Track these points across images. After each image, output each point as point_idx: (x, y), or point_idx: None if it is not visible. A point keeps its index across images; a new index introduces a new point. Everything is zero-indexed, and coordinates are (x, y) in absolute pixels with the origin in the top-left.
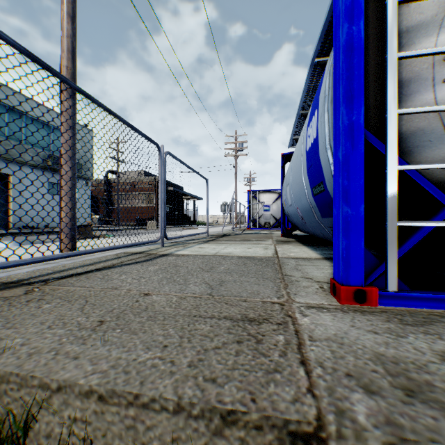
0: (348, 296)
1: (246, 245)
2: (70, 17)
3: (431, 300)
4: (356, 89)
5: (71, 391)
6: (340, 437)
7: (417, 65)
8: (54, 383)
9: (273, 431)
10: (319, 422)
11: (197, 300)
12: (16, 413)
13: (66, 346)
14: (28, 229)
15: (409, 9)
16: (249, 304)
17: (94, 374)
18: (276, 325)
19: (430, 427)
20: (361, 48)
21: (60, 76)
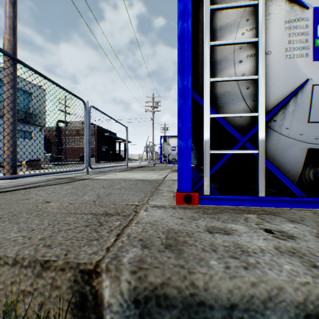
0: (181, 199)
1: (149, 173)
2: (12, 3)
3: (230, 200)
4: (186, 64)
5: None
6: (108, 270)
7: (226, 51)
8: None
9: (71, 271)
10: (97, 263)
11: (81, 204)
12: None
13: None
14: None
15: (222, 15)
16: (115, 206)
17: None
18: (122, 216)
19: (162, 261)
20: (189, 38)
21: None
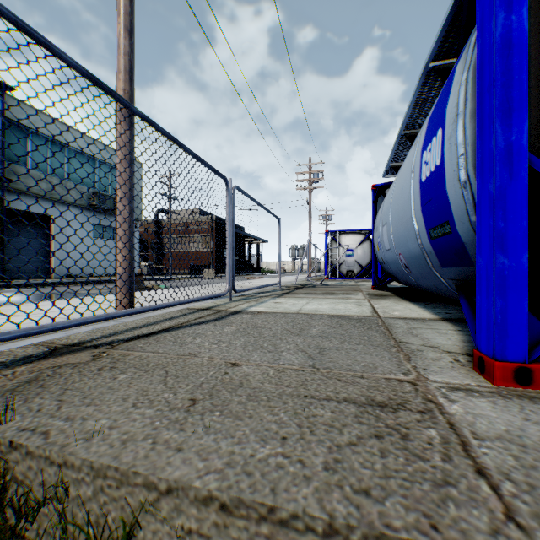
0: (505, 375)
1: (332, 300)
2: (127, 31)
3: None
4: (516, 99)
5: (183, 494)
6: None
7: None
8: (162, 483)
9: None
10: None
11: (299, 373)
12: (114, 515)
13: (162, 432)
14: (71, 278)
15: None
16: (369, 382)
17: (208, 474)
18: (418, 413)
19: None
20: (524, 43)
21: (122, 101)
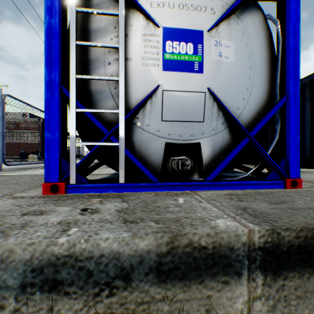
0: (48, 189)
1: None
2: None
3: (96, 187)
4: (54, 59)
5: None
6: None
7: (98, 52)
8: None
9: None
10: None
11: None
12: None
13: None
14: None
15: (96, 18)
16: None
17: None
18: None
19: None
20: (57, 34)
21: None
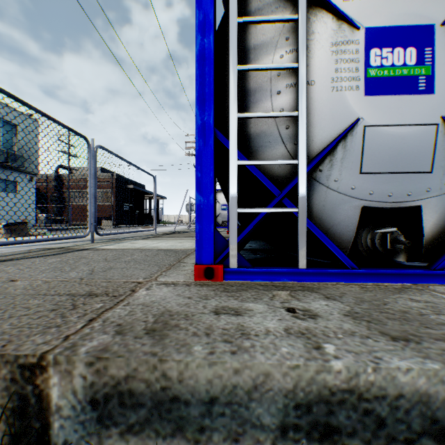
0: (200, 273)
1: (182, 241)
2: None
3: (264, 273)
4: (207, 93)
5: None
6: (57, 364)
7: (261, 78)
8: None
9: (8, 366)
10: (43, 354)
11: (61, 283)
12: None
13: None
14: None
15: (256, 30)
16: (108, 284)
17: None
18: (110, 297)
19: (131, 349)
20: (212, 58)
21: None
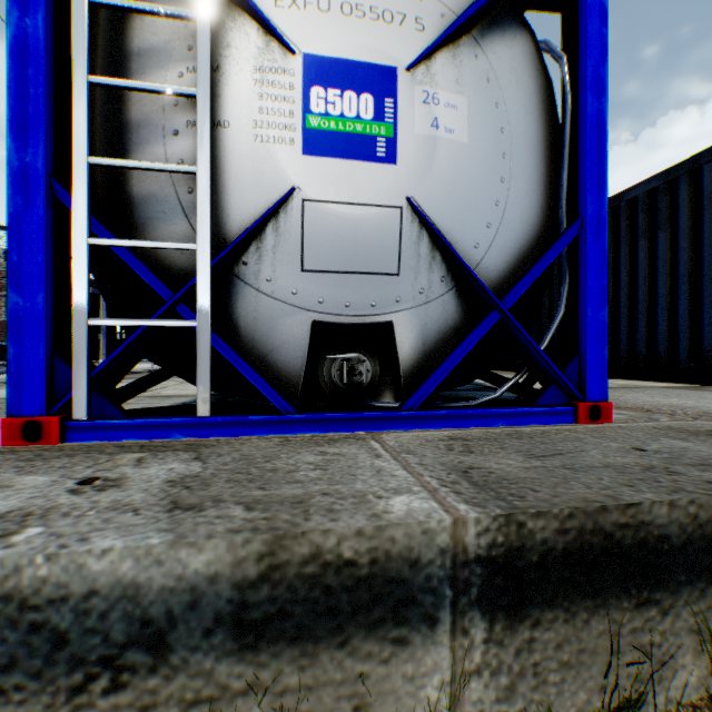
0: (17, 433)
1: None
2: None
3: (141, 427)
4: (33, 115)
5: None
6: None
7: (149, 105)
8: None
9: None
10: None
11: None
12: None
13: None
14: None
15: (144, 24)
16: None
17: None
18: None
19: None
20: (42, 55)
21: None
